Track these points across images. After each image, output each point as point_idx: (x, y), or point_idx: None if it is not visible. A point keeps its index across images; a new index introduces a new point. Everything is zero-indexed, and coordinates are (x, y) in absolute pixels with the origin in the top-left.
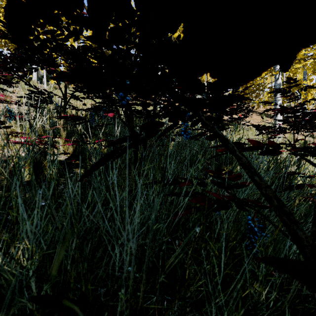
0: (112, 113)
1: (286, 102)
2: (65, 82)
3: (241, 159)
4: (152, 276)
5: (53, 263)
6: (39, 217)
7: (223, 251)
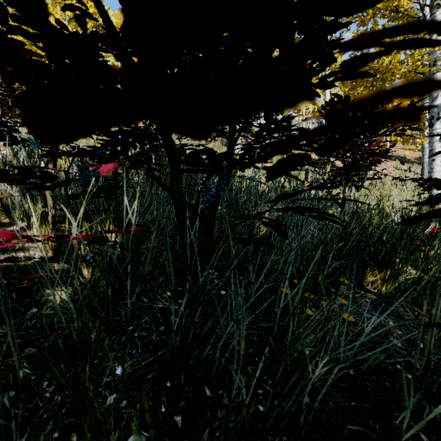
0: (113, 165)
1: None
2: None
3: None
4: None
5: None
6: None
7: None
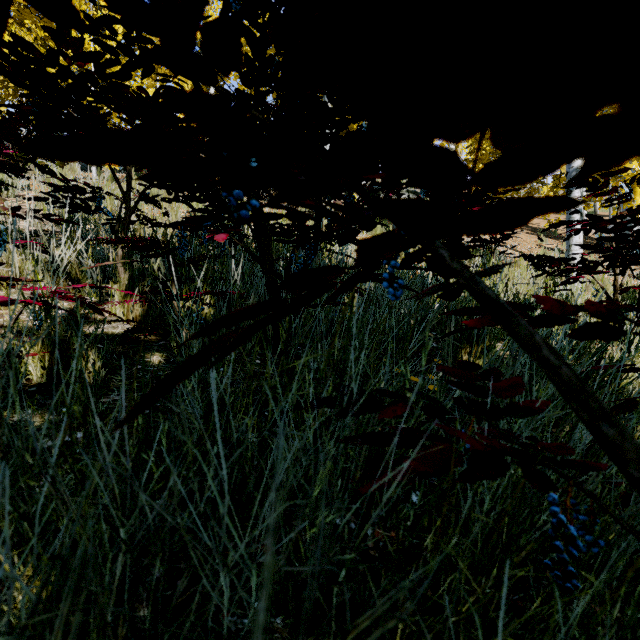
0: (225, 235)
1: (590, 207)
2: (128, 167)
3: (556, 371)
4: (313, 632)
5: (55, 637)
6: (6, 529)
7: (502, 611)
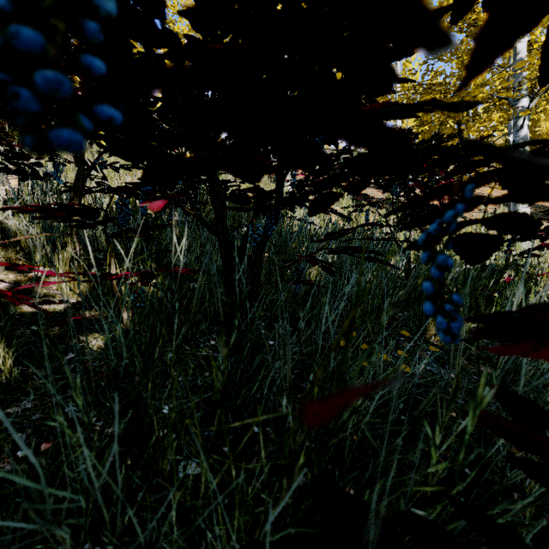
0: (162, 202)
1: None
2: None
3: None
4: None
5: None
6: None
7: None
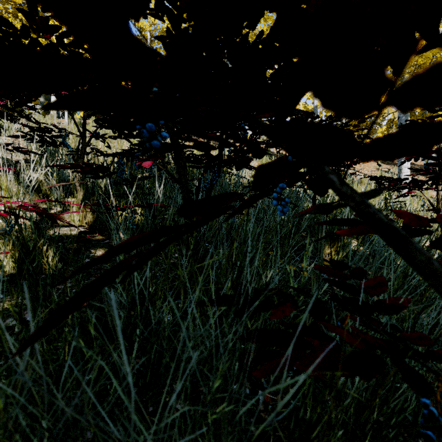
0: (150, 162)
1: None
2: (83, 113)
3: None
4: None
5: None
6: None
7: None
